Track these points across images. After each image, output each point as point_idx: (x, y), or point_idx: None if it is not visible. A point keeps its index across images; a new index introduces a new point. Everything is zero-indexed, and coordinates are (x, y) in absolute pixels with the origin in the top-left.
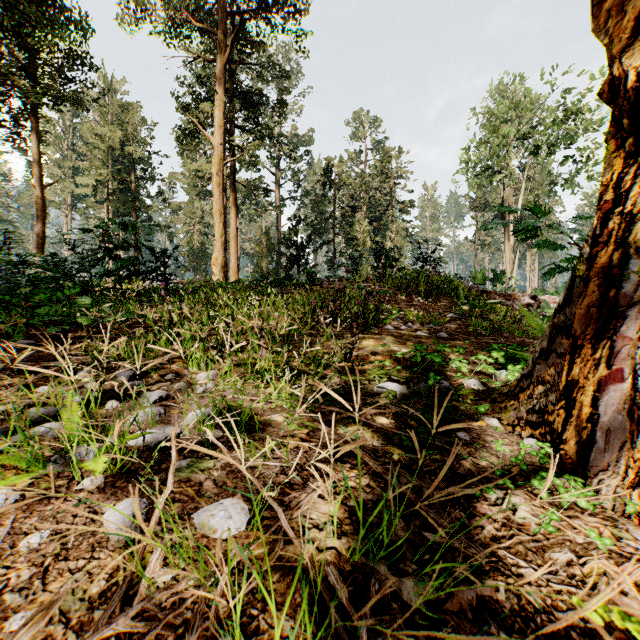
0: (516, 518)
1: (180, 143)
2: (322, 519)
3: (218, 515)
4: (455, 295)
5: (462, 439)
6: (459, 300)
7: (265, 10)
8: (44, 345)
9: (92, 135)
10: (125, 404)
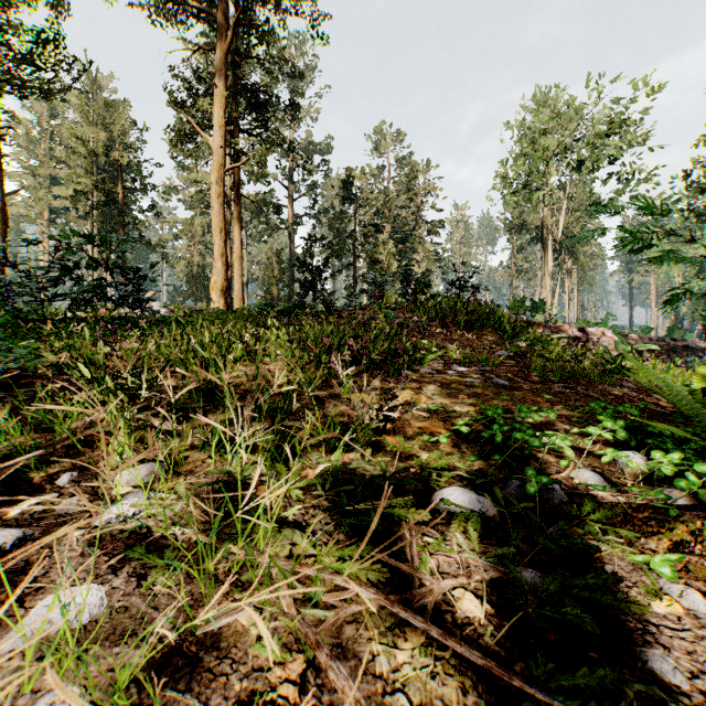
0: None
1: (173, 146)
2: None
3: None
4: (499, 327)
5: (673, 686)
6: (517, 335)
7: None
8: None
9: (73, 138)
10: None
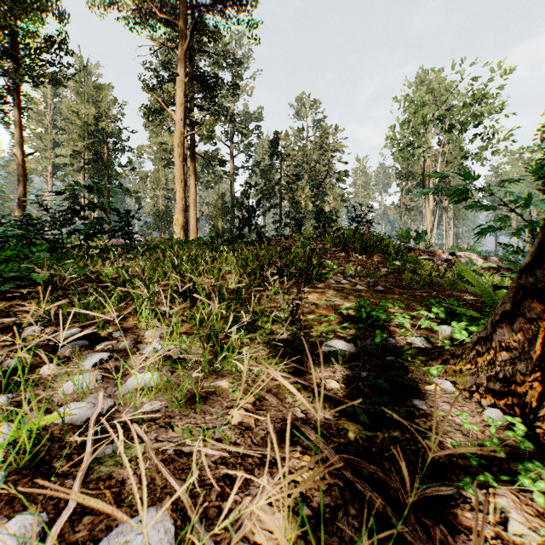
0: (510, 533)
1: (146, 118)
2: (269, 543)
3: (134, 542)
4: (386, 252)
5: (419, 408)
6: (393, 256)
7: (220, 3)
8: (2, 300)
9: (70, 112)
10: (63, 367)
